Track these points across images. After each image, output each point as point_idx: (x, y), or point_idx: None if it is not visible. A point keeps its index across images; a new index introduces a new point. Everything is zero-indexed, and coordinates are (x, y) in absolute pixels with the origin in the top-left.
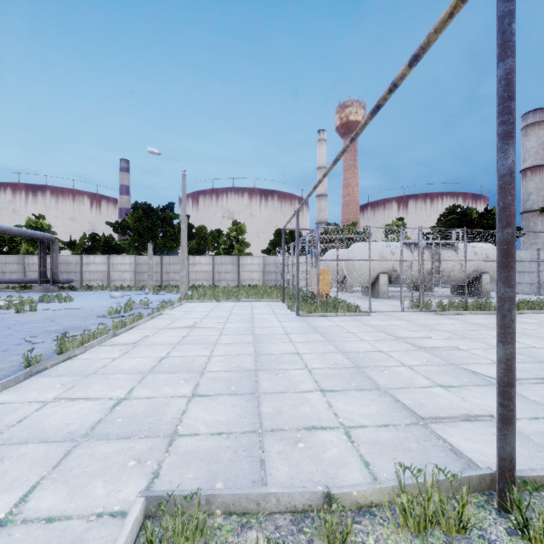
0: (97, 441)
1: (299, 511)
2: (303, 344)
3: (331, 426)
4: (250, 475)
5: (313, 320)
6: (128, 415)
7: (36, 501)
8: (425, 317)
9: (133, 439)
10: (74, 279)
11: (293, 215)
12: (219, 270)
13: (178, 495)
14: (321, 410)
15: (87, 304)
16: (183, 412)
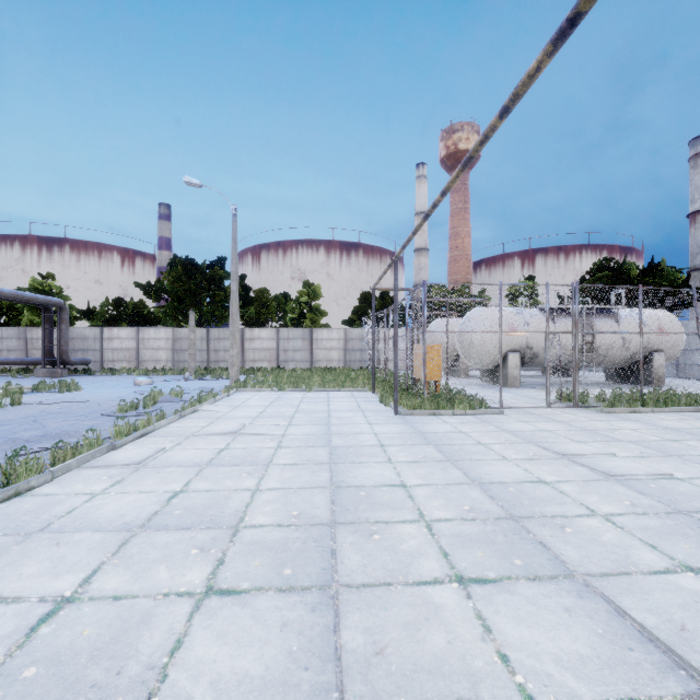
0: None
1: None
2: (410, 466)
3: None
4: None
5: (419, 420)
6: (56, 653)
7: None
8: (586, 417)
9: None
10: (92, 359)
11: (389, 266)
12: (285, 348)
13: None
14: (470, 641)
15: (98, 395)
16: (174, 646)
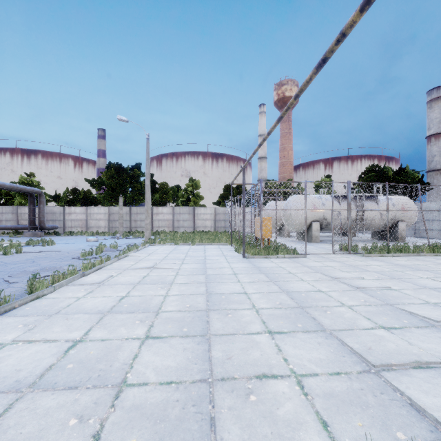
0: (42, 392)
1: None
2: (250, 284)
3: (282, 374)
4: (199, 440)
5: (257, 261)
6: (80, 360)
7: None
8: (354, 259)
9: (79, 390)
10: (58, 226)
11: (240, 171)
12: (178, 219)
13: None
14: (271, 354)
15: (66, 247)
16: (134, 357)
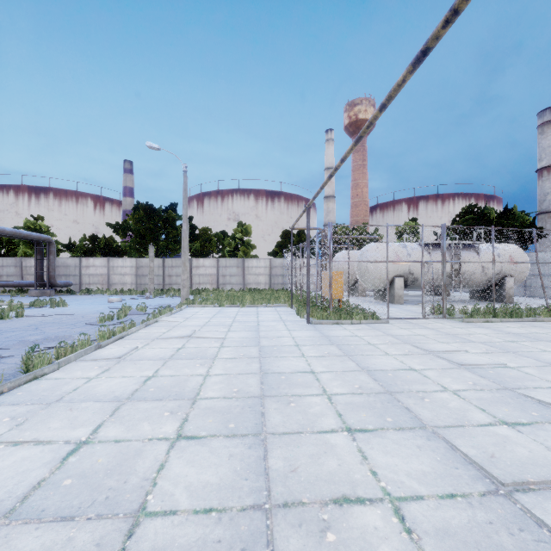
0: (22, 526)
1: None
2: (318, 359)
3: (372, 496)
4: None
5: (326, 328)
6: (83, 472)
7: None
8: (451, 325)
9: (76, 522)
10: (73, 282)
11: (303, 212)
12: (224, 273)
13: None
14: (353, 464)
15: (81, 310)
16: (159, 468)
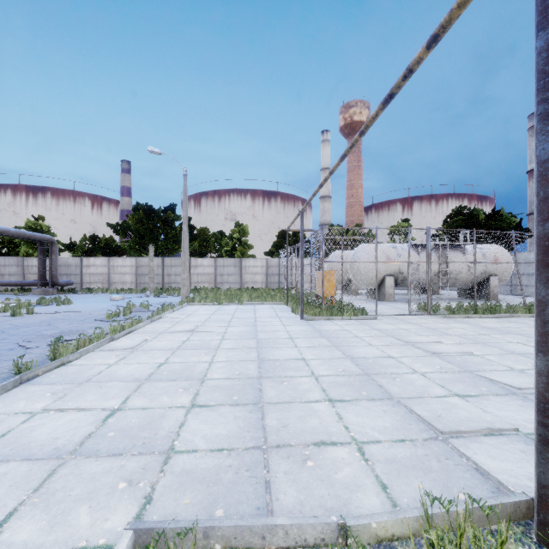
0: (85, 459)
1: (310, 545)
2: (309, 349)
3: (342, 441)
4: (254, 500)
5: (318, 323)
6: (121, 428)
7: (11, 533)
8: (434, 321)
9: (124, 457)
10: (74, 281)
11: (297, 215)
12: (222, 273)
13: (172, 528)
14: (331, 422)
15: (86, 307)
16: (180, 425)
